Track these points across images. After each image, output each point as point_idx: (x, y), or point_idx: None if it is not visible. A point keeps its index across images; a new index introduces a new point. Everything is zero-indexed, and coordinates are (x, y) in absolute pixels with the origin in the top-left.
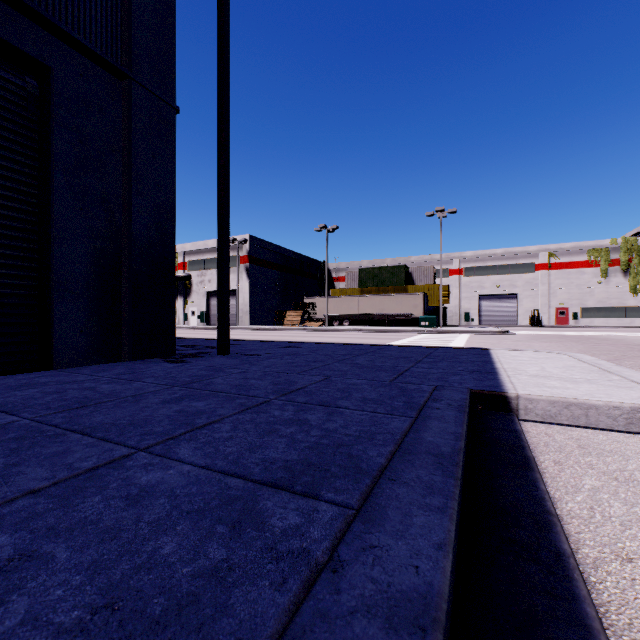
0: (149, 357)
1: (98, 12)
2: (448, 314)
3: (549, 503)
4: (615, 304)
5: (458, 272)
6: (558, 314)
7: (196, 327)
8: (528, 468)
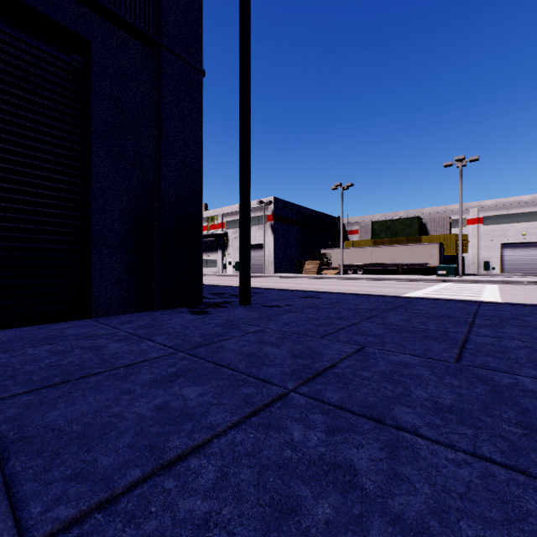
0: (177, 306)
1: None
2: (465, 263)
3: None
4: None
5: (476, 221)
6: None
7: (231, 275)
8: None
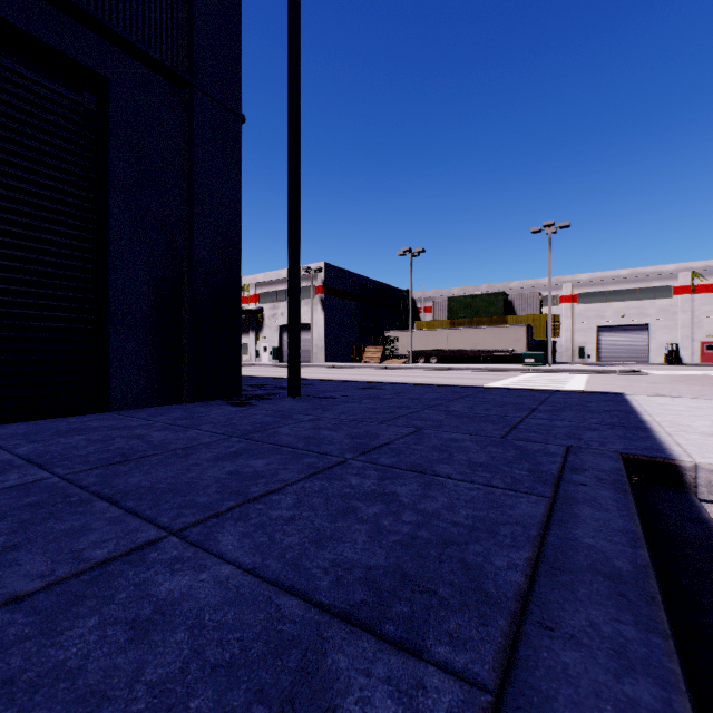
0: (212, 399)
1: (157, 14)
2: (557, 349)
3: None
4: None
5: (570, 299)
6: (705, 349)
7: (268, 364)
8: None
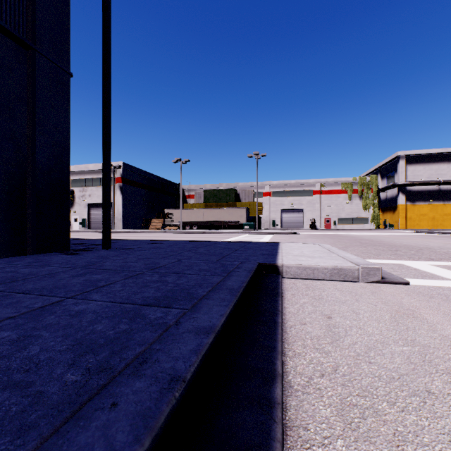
0: (49, 251)
1: None
2: (262, 221)
3: (280, 307)
4: (355, 216)
5: (268, 194)
6: (326, 222)
7: (79, 231)
8: (277, 296)
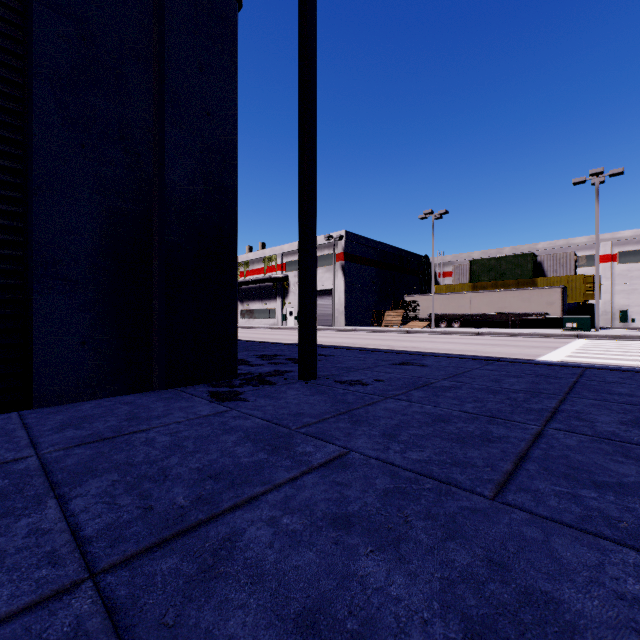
0: (193, 382)
1: None
2: None
3: None
4: None
5: (609, 258)
6: None
7: (292, 328)
8: None
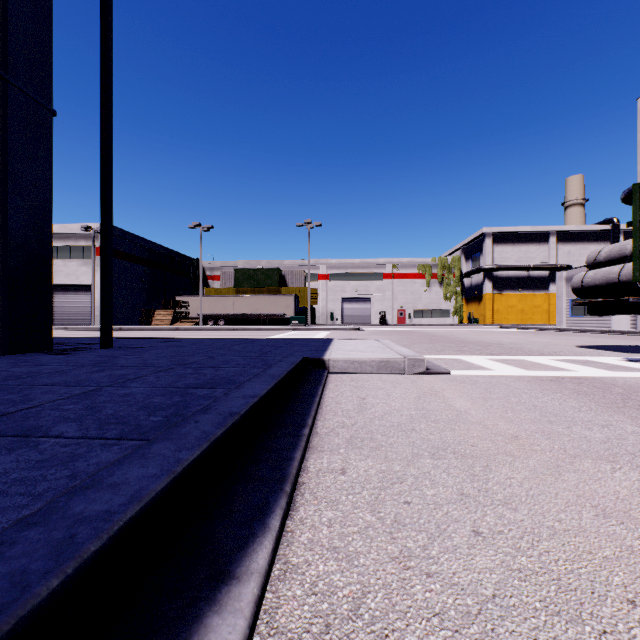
0: (25, 352)
1: None
2: (317, 314)
3: (319, 392)
4: (435, 307)
5: (325, 277)
6: (399, 315)
7: None
8: (319, 385)
